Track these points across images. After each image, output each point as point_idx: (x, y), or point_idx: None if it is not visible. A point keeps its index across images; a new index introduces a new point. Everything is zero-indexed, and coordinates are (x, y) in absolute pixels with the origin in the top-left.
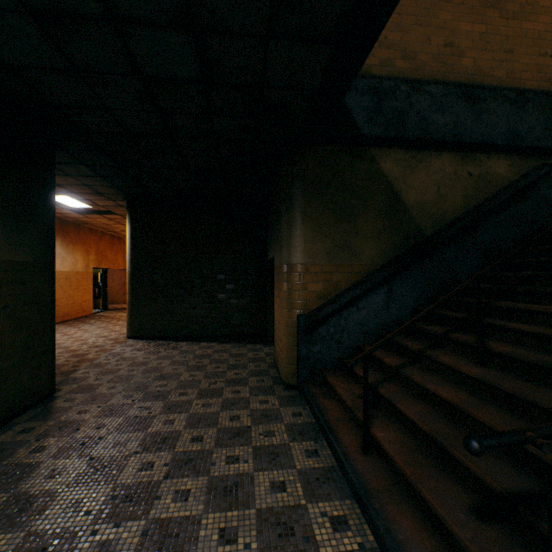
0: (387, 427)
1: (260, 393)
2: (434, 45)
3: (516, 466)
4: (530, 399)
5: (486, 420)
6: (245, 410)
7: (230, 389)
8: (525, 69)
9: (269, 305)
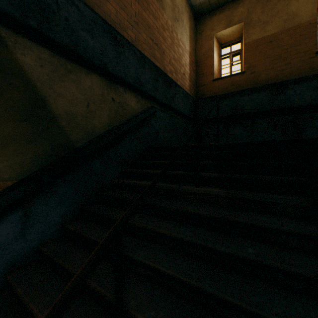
0: None
1: None
2: None
3: None
4: None
5: None
6: None
7: None
8: (144, 42)
9: None
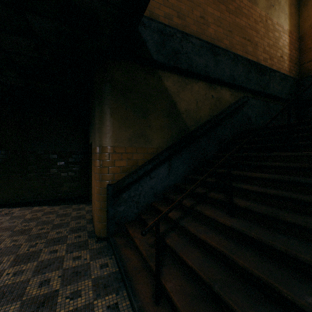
0: (173, 274)
1: (75, 249)
2: (195, 15)
3: (273, 307)
4: (272, 244)
5: (247, 266)
6: (57, 271)
7: (48, 249)
8: (237, 43)
9: (91, 176)
